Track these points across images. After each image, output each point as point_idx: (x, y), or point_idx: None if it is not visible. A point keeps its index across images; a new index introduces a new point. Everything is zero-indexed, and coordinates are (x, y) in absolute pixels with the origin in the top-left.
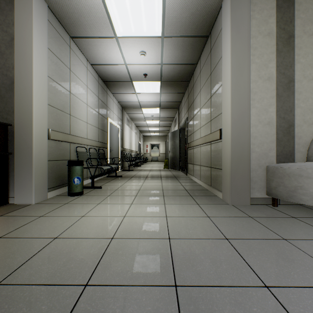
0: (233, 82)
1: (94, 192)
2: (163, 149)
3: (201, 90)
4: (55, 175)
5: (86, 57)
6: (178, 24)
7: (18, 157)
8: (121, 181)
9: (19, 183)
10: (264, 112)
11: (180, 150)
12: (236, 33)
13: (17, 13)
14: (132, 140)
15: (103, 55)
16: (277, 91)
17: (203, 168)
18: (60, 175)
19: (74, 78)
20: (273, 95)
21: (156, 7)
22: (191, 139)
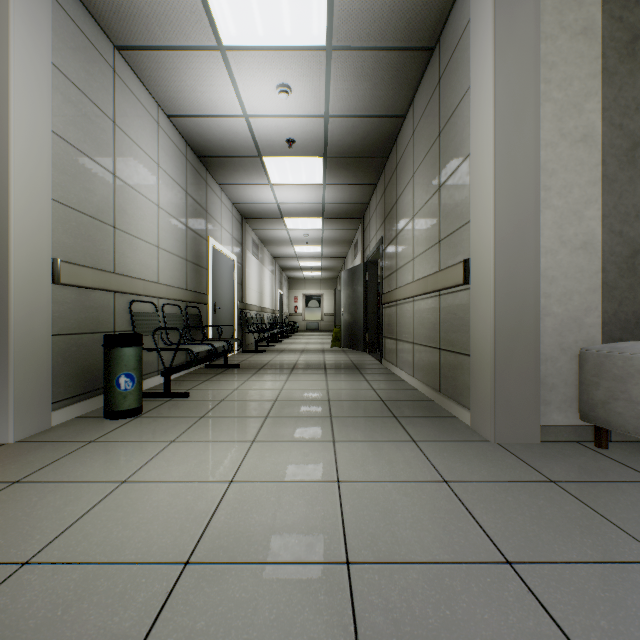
0: (499, 147)
1: (168, 408)
2: (329, 306)
3: (416, 173)
4: (74, 369)
5: (156, 99)
6: (366, 16)
7: None
8: (235, 379)
9: None
10: (574, 220)
11: (366, 308)
12: (508, 28)
13: None
14: (264, 286)
15: (195, 93)
16: (603, 168)
17: (421, 351)
18: (89, 369)
19: (124, 144)
20: (595, 178)
21: None
22: (391, 285)
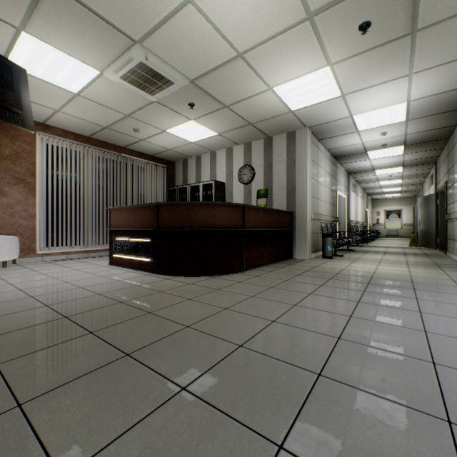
0: None
1: (339, 258)
2: (408, 218)
3: None
4: (312, 243)
5: (325, 147)
6: (424, 111)
7: (298, 231)
8: (356, 254)
9: (298, 246)
10: None
11: (436, 221)
12: None
13: (297, 146)
14: (357, 208)
15: (341, 142)
16: None
17: None
18: (314, 244)
19: (319, 170)
20: None
21: (399, 110)
22: (450, 210)
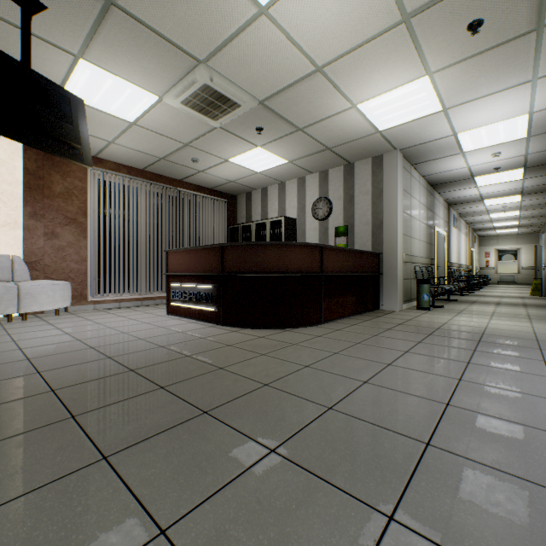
0: None
1: (438, 310)
2: (527, 260)
3: None
4: (404, 291)
5: (419, 173)
6: None
7: (386, 276)
8: (460, 305)
9: (387, 295)
10: None
11: None
12: None
13: (385, 173)
14: (460, 247)
15: (441, 167)
16: None
17: None
18: (406, 292)
19: (412, 201)
20: None
21: (518, 125)
22: None
